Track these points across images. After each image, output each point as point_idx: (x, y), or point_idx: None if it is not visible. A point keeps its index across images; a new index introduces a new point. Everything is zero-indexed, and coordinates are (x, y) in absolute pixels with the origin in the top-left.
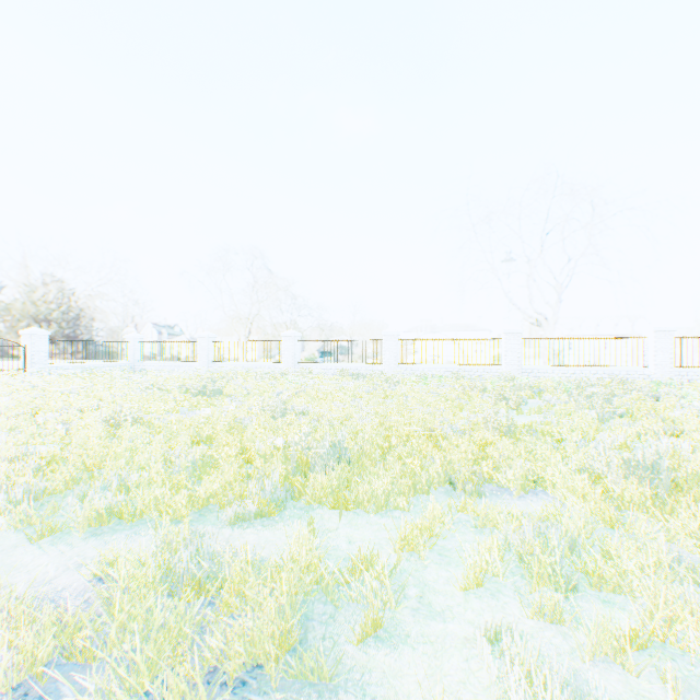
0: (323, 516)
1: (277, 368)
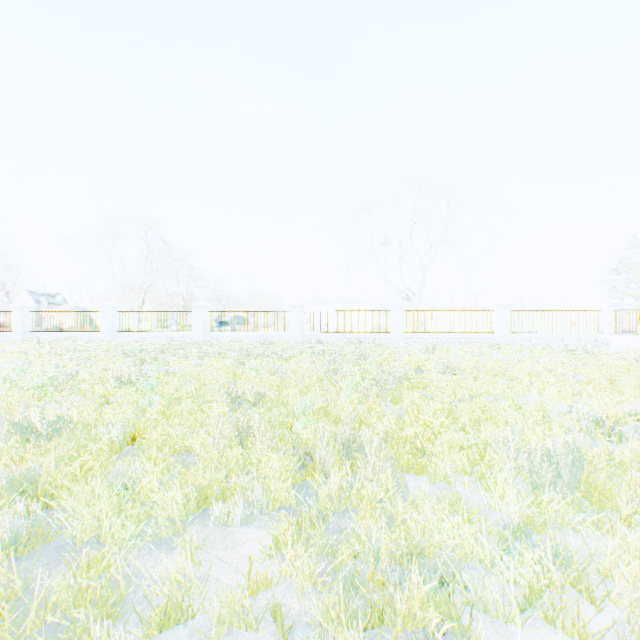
0: None
1: (8, 336)
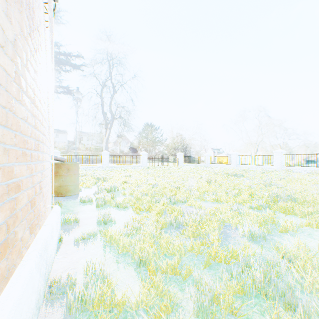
0: (278, 214)
1: (270, 168)
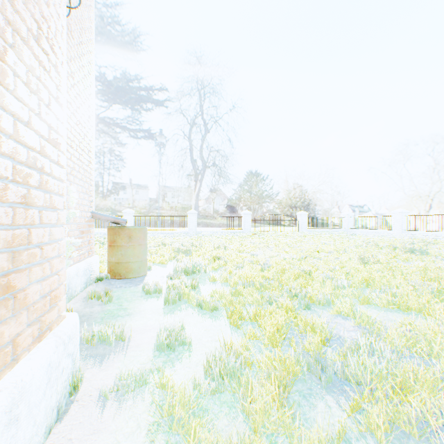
0: None
1: None
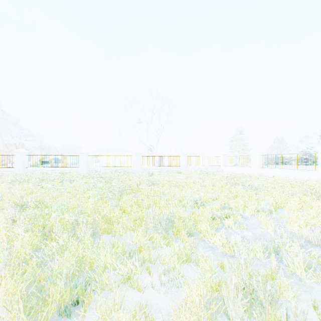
0: None
1: None
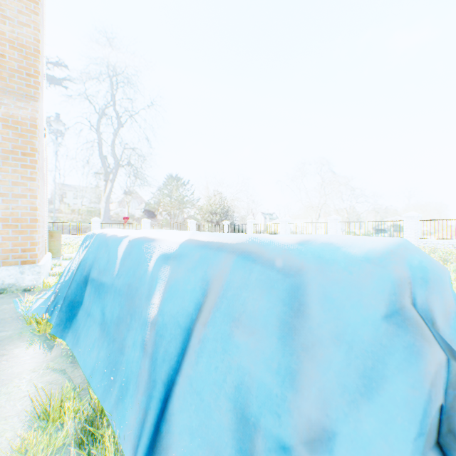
0: None
1: None
